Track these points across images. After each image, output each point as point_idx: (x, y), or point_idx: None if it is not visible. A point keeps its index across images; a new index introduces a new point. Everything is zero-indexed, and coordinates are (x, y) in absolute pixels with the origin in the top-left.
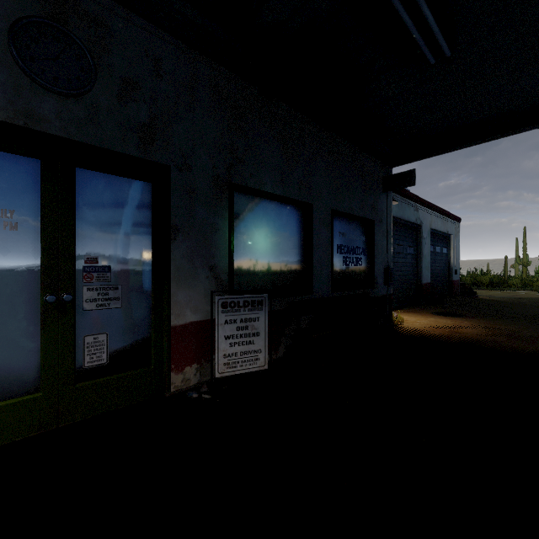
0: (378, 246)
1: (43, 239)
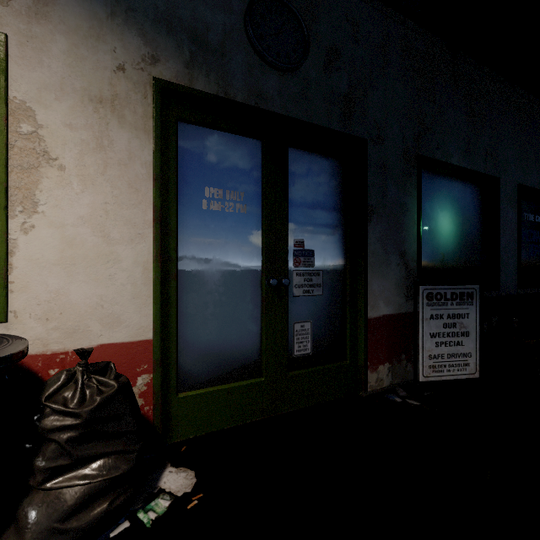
0: None
1: (264, 221)
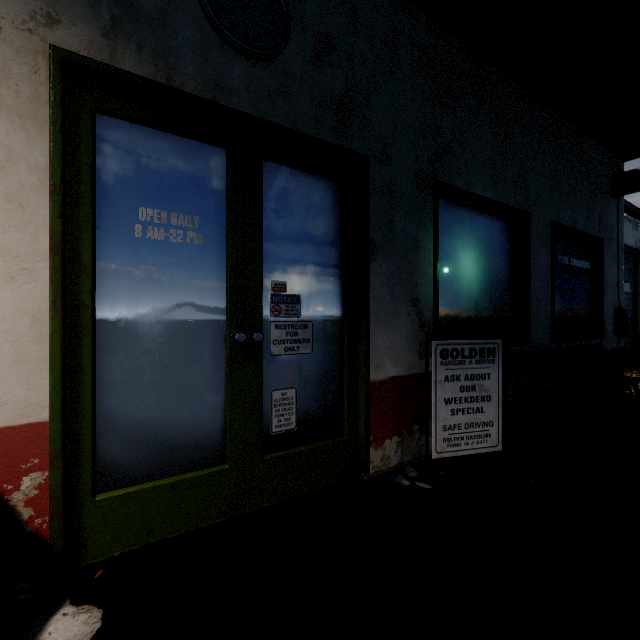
0: (607, 277)
1: (229, 256)
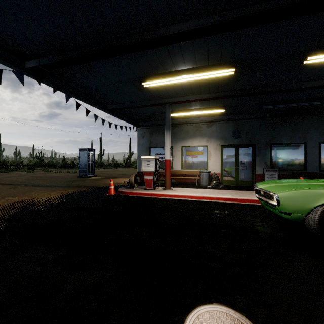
0: None
1: (235, 159)
